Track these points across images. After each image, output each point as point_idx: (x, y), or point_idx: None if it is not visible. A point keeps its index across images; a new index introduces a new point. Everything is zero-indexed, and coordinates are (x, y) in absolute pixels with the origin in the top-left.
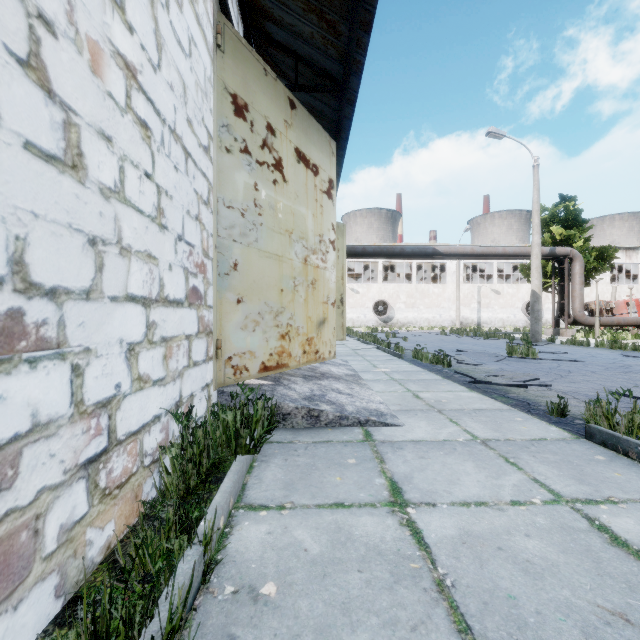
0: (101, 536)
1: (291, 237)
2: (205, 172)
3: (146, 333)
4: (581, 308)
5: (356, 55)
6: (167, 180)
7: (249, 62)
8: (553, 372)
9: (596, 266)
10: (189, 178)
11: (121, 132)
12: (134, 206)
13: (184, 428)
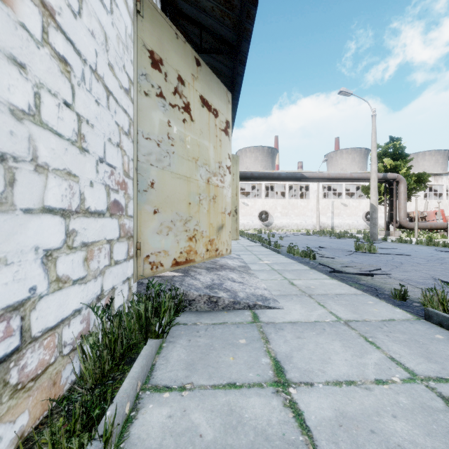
0: (12, 429)
1: (197, 163)
2: (126, 109)
3: (65, 240)
4: (405, 216)
5: (246, 24)
6: (88, 111)
7: (163, 27)
8: (390, 263)
9: (415, 187)
10: (110, 112)
11: (36, 62)
12: (52, 129)
13: (101, 320)
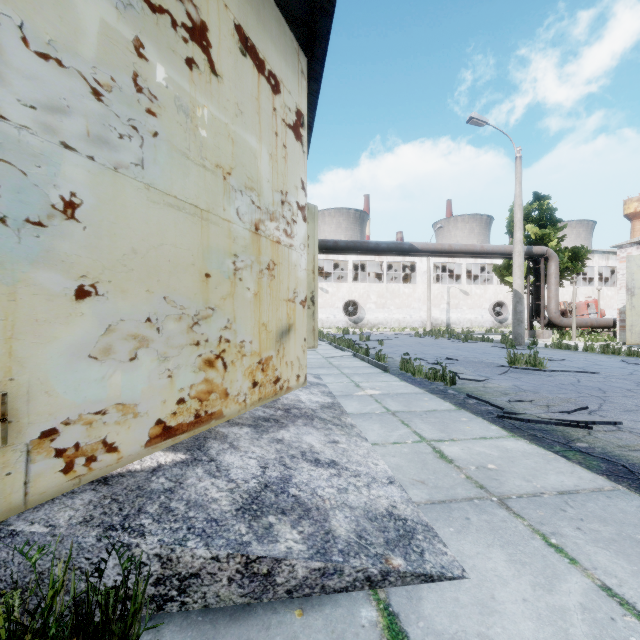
0: None
1: (228, 180)
2: None
3: None
4: (557, 309)
5: None
6: None
7: None
8: (584, 391)
9: (569, 266)
10: None
11: None
12: None
13: None
